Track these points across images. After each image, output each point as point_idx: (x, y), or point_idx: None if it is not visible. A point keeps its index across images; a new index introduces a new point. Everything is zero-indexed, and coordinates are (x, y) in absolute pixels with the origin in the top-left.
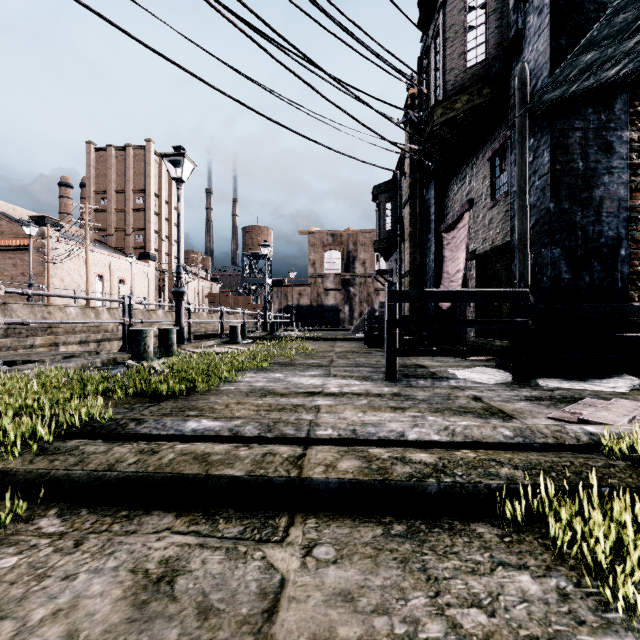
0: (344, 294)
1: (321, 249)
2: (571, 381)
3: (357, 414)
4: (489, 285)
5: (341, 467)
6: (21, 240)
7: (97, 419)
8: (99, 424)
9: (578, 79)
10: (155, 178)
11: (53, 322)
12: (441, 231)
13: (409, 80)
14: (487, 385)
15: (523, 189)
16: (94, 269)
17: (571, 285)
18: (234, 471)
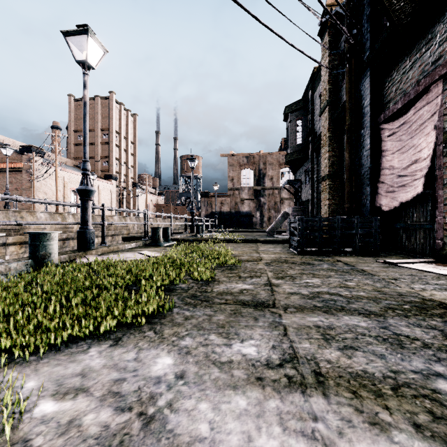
0: (256, 203)
1: (238, 168)
2: None
3: None
4: None
5: None
6: (15, 164)
7: None
8: None
9: None
10: (116, 120)
11: None
12: (380, 122)
13: None
14: None
15: None
16: (70, 185)
17: None
18: None
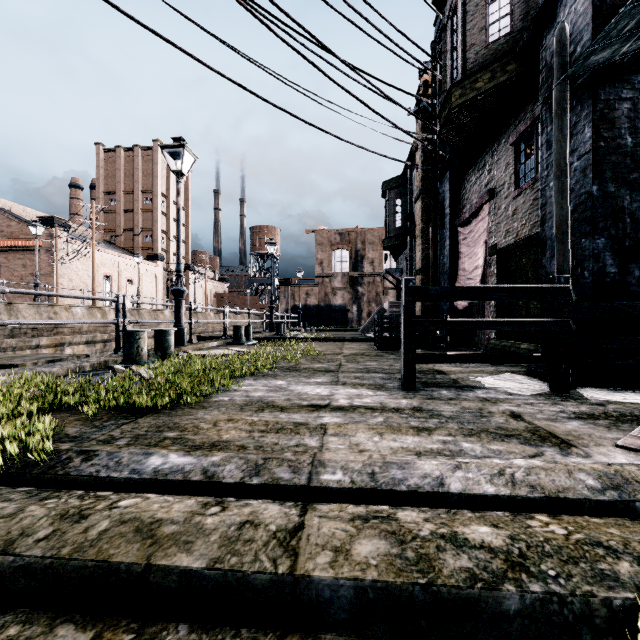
0: (352, 294)
1: (329, 248)
2: (620, 392)
3: (372, 438)
4: (512, 282)
5: (358, 554)
6: (30, 241)
7: (35, 451)
8: (35, 459)
9: (633, 35)
10: (163, 178)
11: (35, 323)
12: (457, 225)
13: (422, 64)
14: (522, 397)
15: (563, 169)
16: (102, 269)
17: (618, 280)
18: (191, 559)
